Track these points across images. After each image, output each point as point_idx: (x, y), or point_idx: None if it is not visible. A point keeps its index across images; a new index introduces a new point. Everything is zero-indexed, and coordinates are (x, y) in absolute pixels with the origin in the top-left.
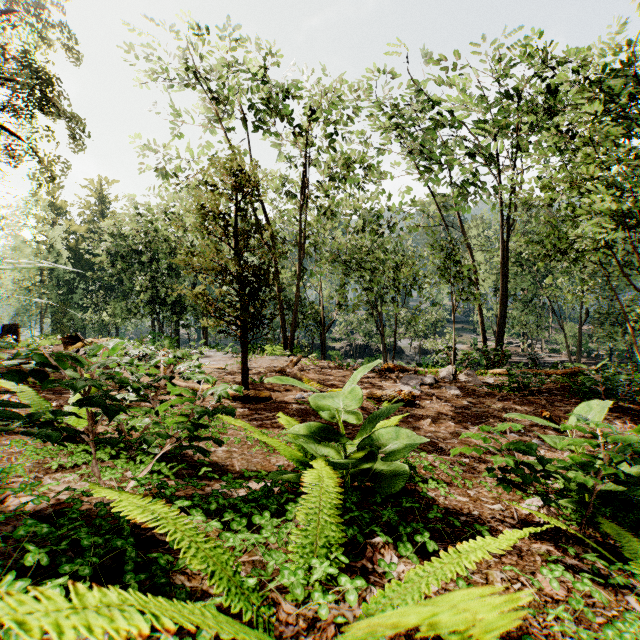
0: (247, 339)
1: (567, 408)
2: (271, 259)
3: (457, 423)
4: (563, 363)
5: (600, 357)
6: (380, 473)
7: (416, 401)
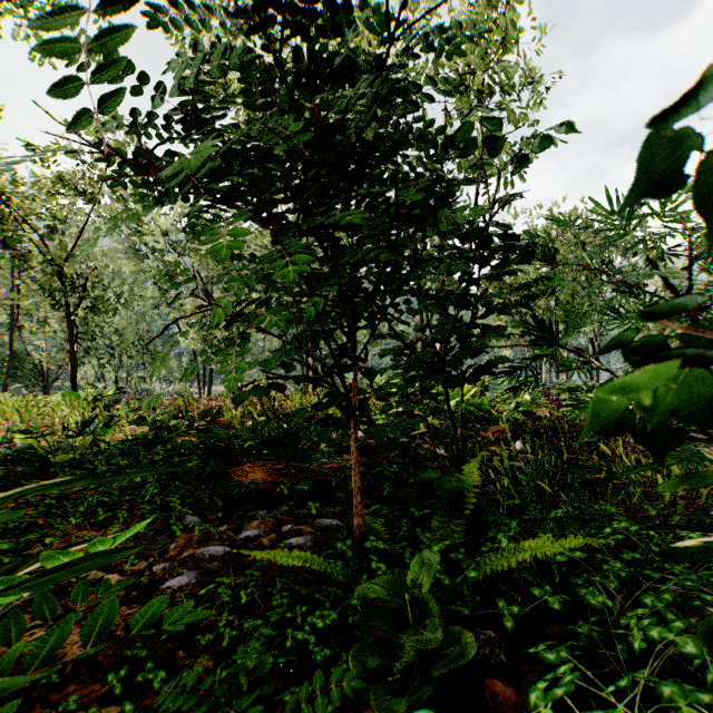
0: None
1: None
2: None
3: None
4: None
5: None
6: None
7: None
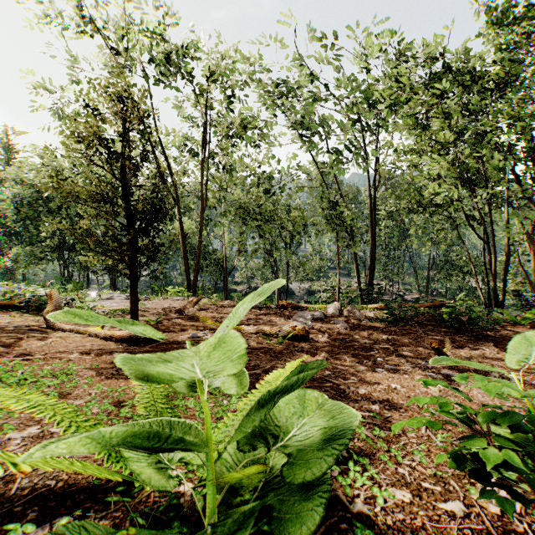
0: (134, 276)
1: (440, 337)
2: (165, 196)
3: (351, 357)
4: (423, 298)
5: (439, 294)
6: (278, 478)
7: (309, 336)
